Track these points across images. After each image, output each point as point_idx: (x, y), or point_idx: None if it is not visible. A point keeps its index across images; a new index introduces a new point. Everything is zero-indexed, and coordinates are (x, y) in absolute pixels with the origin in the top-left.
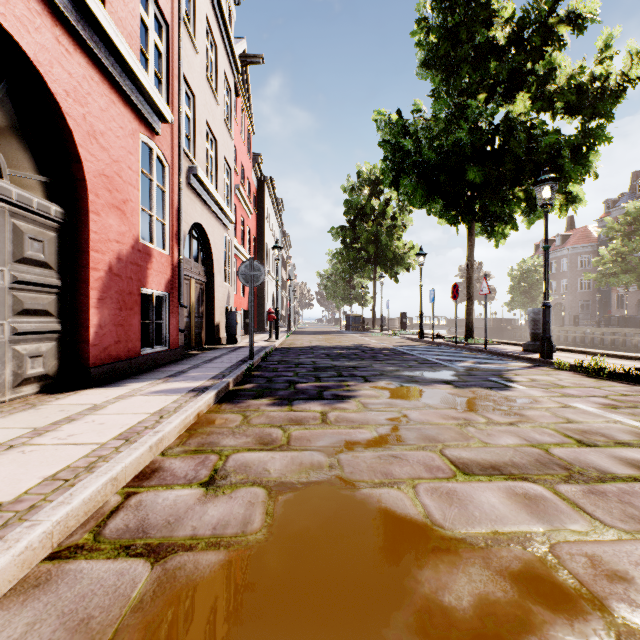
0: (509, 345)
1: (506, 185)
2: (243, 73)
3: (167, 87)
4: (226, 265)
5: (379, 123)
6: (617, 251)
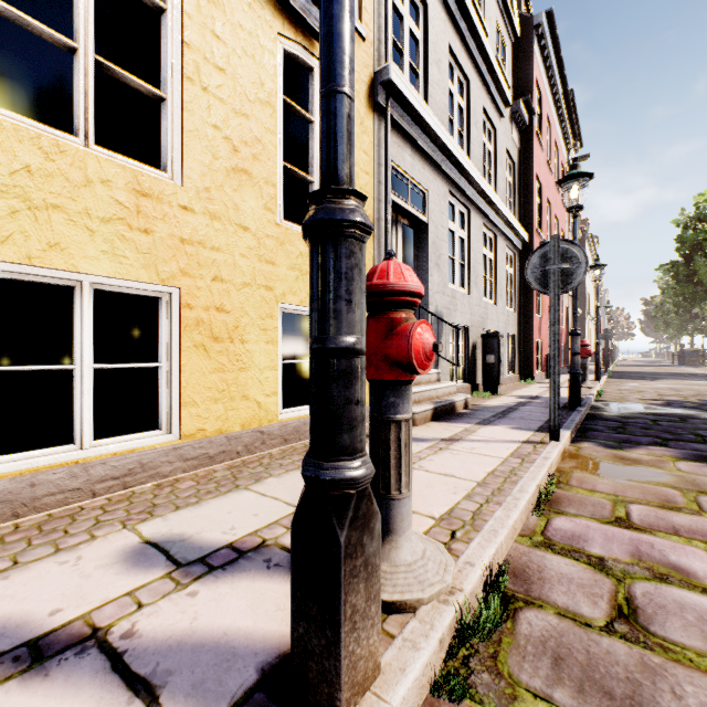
0: None
1: None
2: None
3: None
4: None
5: (701, 210)
6: None
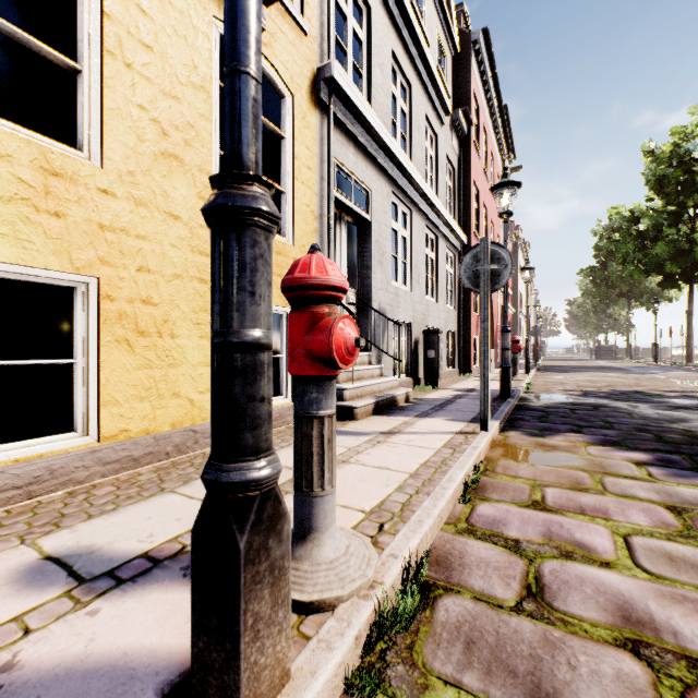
0: None
1: None
2: None
3: None
4: None
5: (613, 221)
6: None
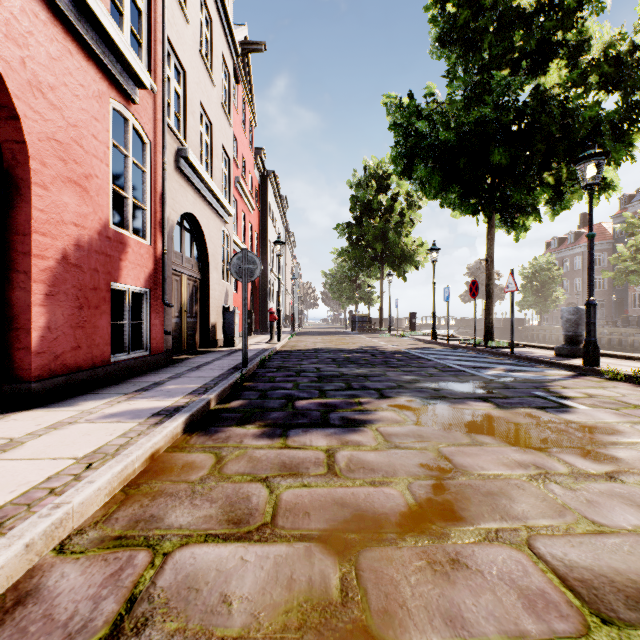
0: (535, 348)
1: (533, 169)
2: (244, 62)
3: (148, 52)
4: (224, 261)
5: (389, 107)
6: (637, 248)
